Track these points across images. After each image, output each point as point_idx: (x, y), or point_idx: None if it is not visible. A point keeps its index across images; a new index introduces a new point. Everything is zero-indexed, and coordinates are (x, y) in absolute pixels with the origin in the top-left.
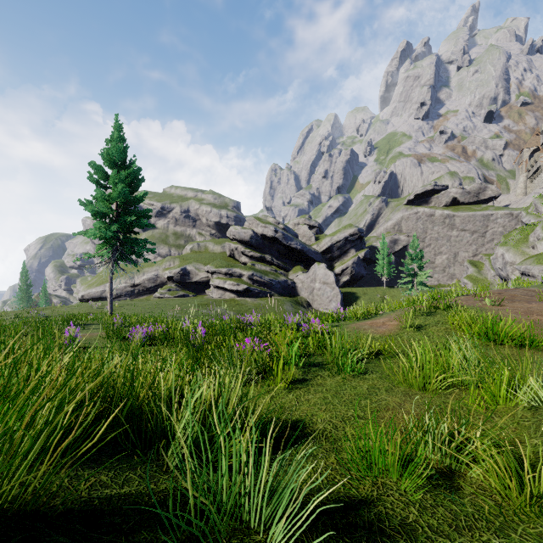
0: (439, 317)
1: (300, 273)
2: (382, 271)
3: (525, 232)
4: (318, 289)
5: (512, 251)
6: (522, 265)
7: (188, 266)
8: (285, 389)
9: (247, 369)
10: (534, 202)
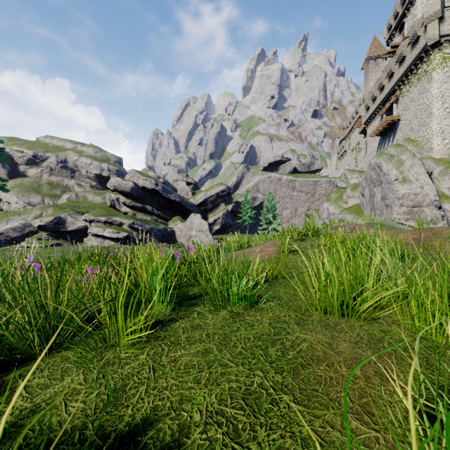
0: (311, 242)
1: (179, 222)
2: (245, 221)
3: (340, 192)
4: (194, 236)
5: (333, 205)
6: (340, 214)
7: (63, 215)
8: (135, 344)
9: (70, 315)
10: (344, 172)
